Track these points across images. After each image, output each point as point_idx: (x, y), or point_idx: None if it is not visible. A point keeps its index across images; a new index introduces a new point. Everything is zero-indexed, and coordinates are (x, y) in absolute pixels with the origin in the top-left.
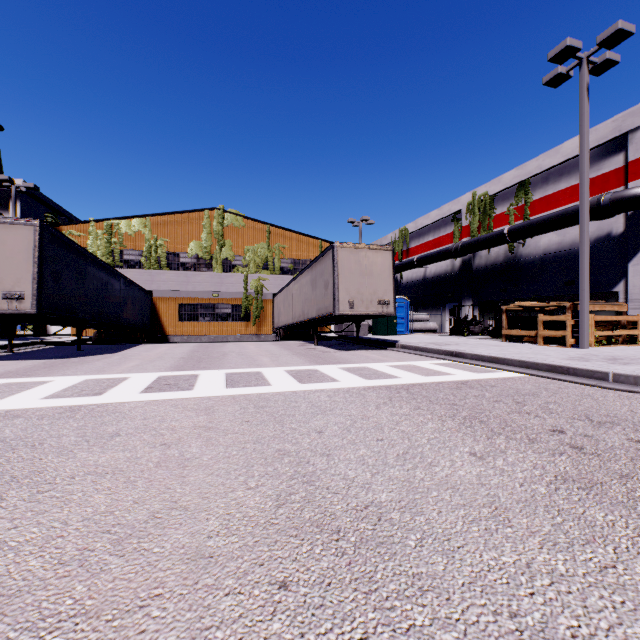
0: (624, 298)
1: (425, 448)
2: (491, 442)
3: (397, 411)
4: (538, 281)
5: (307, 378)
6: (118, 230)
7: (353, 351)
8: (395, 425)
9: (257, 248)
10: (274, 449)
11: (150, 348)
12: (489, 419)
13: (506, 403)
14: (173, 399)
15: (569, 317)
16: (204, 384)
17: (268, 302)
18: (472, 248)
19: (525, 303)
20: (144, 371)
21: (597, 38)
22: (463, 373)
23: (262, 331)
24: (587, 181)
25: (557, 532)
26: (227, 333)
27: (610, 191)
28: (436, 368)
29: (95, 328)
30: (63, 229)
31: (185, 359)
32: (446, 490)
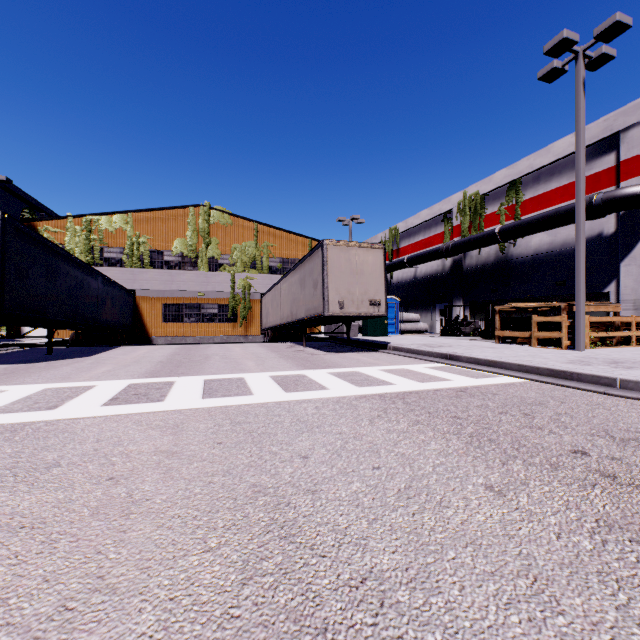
0: (615, 299)
1: (431, 479)
2: (507, 469)
3: (394, 427)
4: (529, 281)
5: (293, 385)
6: (98, 226)
7: (343, 353)
8: (393, 446)
9: (245, 246)
10: (247, 484)
11: (128, 351)
12: (499, 437)
13: (513, 415)
14: (138, 413)
15: (564, 318)
16: (178, 394)
17: (256, 302)
18: (463, 248)
19: (519, 304)
20: (114, 378)
21: (594, 31)
22: (460, 378)
23: (250, 332)
24: (583, 178)
25: (627, 622)
26: (213, 334)
27: (601, 191)
28: (431, 373)
29: (72, 329)
30: (38, 225)
31: (163, 363)
32: (465, 547)
